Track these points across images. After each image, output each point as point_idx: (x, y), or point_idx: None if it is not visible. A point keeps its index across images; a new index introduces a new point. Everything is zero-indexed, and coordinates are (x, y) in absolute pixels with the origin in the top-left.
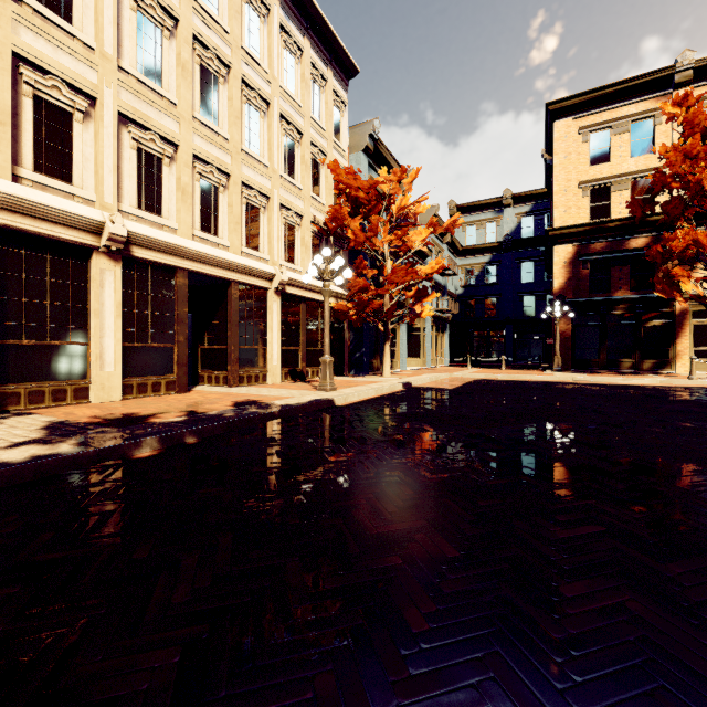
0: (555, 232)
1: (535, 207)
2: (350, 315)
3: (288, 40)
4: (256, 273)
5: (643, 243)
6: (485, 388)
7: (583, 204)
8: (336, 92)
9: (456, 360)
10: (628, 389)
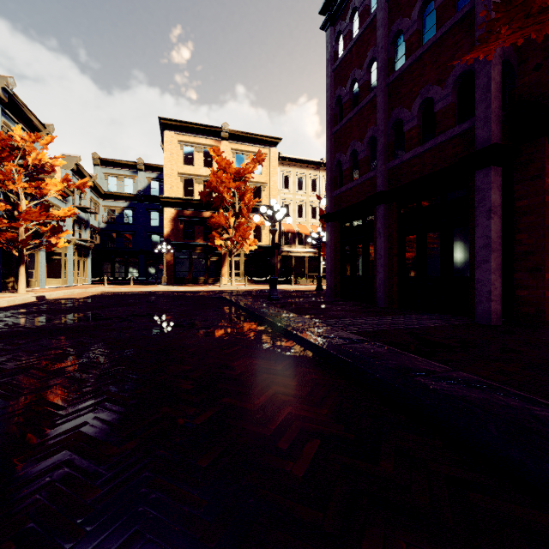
0: (164, 199)
1: (160, 176)
2: None
3: None
4: None
5: (209, 215)
6: (105, 296)
7: (181, 186)
8: None
9: (100, 280)
10: (187, 292)
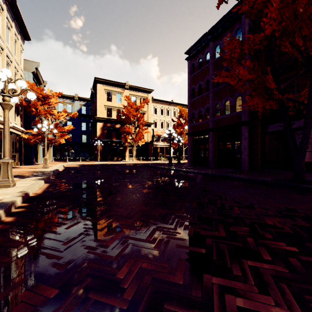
0: (97, 118)
1: (86, 103)
2: (30, 140)
3: (8, 23)
4: (2, 122)
5: (119, 126)
6: (88, 166)
7: (105, 112)
8: (21, 44)
9: (54, 159)
10: (119, 164)
